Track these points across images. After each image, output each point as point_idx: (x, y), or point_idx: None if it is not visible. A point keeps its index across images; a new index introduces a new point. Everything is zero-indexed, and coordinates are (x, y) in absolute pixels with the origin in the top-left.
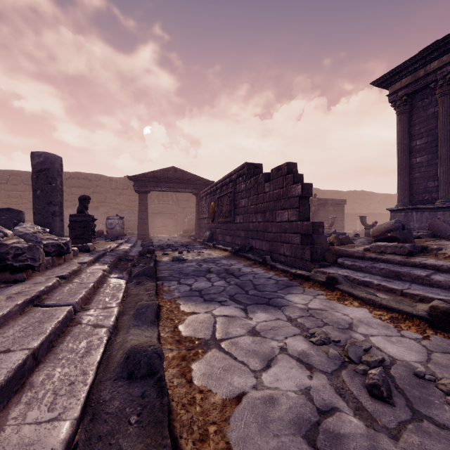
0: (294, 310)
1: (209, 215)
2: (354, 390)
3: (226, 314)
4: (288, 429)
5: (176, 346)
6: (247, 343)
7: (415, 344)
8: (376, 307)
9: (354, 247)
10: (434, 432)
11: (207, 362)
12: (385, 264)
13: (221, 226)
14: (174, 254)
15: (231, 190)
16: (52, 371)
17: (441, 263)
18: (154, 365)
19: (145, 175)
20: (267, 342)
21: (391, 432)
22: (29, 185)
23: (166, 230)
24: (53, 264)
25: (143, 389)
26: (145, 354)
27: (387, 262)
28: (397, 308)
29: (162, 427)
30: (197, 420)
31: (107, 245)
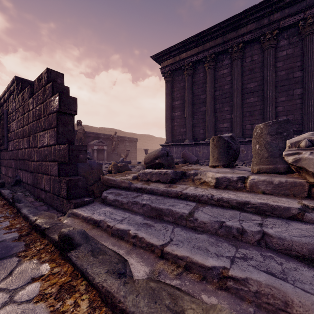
0: None
1: None
2: None
3: None
4: None
5: None
6: None
7: None
8: (117, 313)
9: (126, 175)
10: None
11: None
12: (149, 197)
13: None
14: None
15: (3, 110)
16: None
17: (200, 192)
18: None
19: None
20: None
21: None
22: None
23: None
24: None
25: None
26: None
27: (151, 193)
28: None
29: None
30: None
31: None
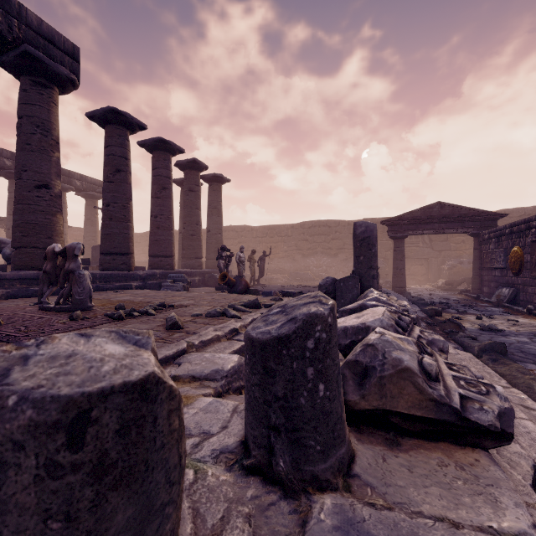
0: None
1: (505, 265)
2: None
3: None
4: None
5: None
6: None
7: None
8: None
9: None
10: None
11: None
12: None
13: None
14: (470, 320)
15: None
16: None
17: None
18: None
19: (401, 217)
20: None
21: None
22: (281, 236)
23: (413, 279)
24: None
25: None
26: None
27: None
28: None
29: None
30: None
31: None
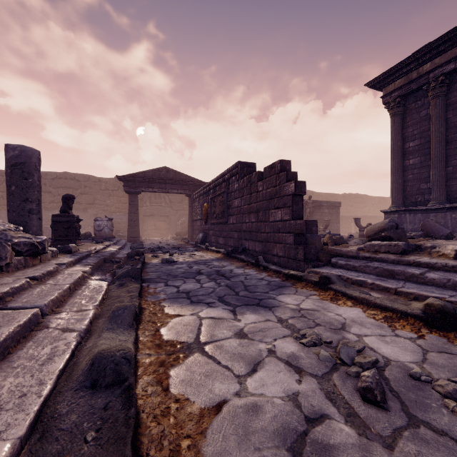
0: (286, 311)
1: (202, 217)
2: (346, 394)
3: (213, 316)
4: (272, 441)
5: (155, 350)
6: (233, 346)
7: (410, 344)
8: (370, 306)
9: (348, 247)
10: (432, 439)
11: (188, 367)
12: (379, 263)
13: (214, 227)
14: (165, 257)
15: (224, 190)
16: (2, 382)
17: (435, 261)
18: (121, 372)
19: (136, 175)
20: (255, 345)
21: (385, 441)
22: None
23: (158, 233)
24: (25, 265)
25: (107, 399)
26: (112, 360)
27: (381, 261)
28: (391, 307)
29: (124, 444)
30: (170, 434)
31: (93, 246)
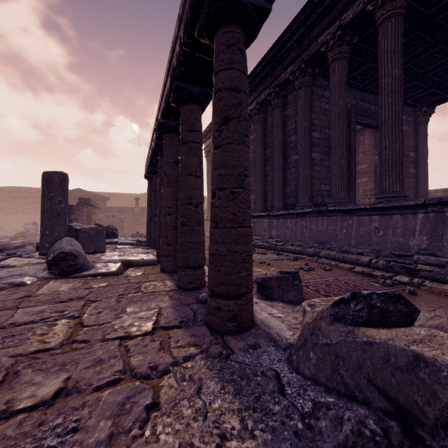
0: None
1: None
2: None
3: None
4: None
5: None
6: None
7: None
8: None
9: None
10: None
11: None
12: None
13: None
14: None
15: None
16: None
17: None
18: None
19: None
20: None
21: None
22: None
23: None
24: None
25: None
26: None
27: None
28: None
29: None
30: None
31: (2, 240)
